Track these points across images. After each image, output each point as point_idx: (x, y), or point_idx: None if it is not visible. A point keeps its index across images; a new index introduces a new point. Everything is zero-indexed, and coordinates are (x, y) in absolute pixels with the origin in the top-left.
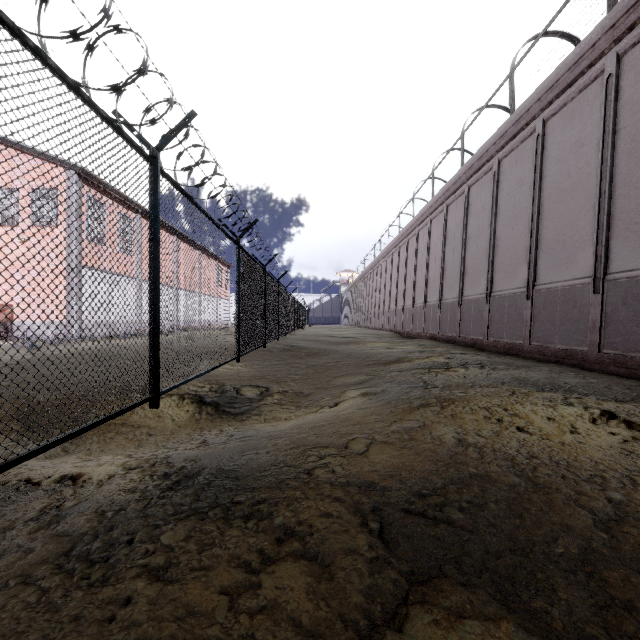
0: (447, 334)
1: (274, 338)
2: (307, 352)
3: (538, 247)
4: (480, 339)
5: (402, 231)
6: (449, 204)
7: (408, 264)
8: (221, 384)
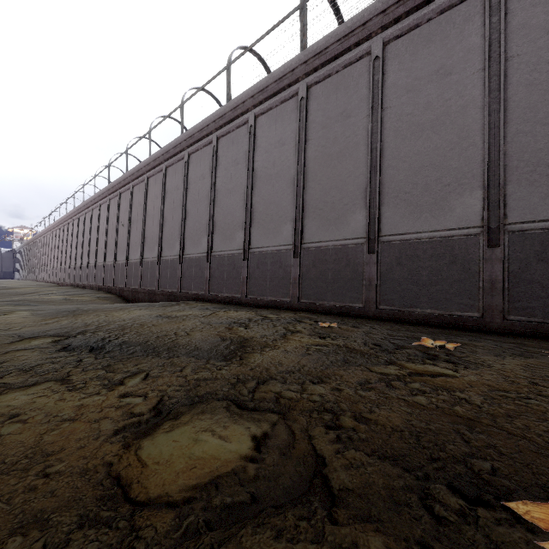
0: (77, 282)
1: None
2: None
3: (98, 249)
4: (85, 284)
5: (60, 219)
6: (80, 216)
7: (64, 240)
8: None
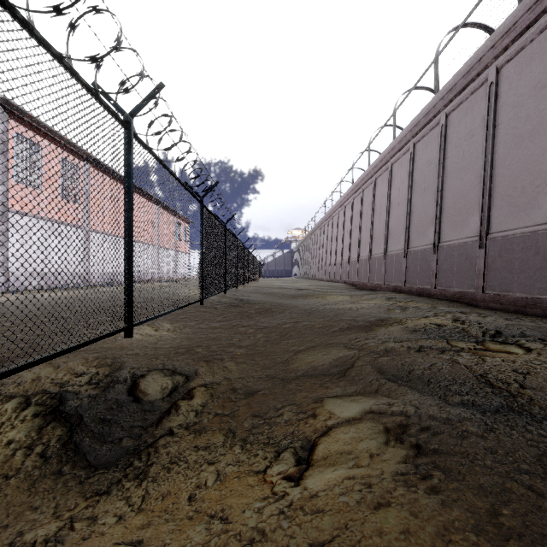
0: (417, 286)
1: (219, 291)
2: (258, 308)
3: None
4: (470, 292)
5: (356, 181)
6: (417, 141)
7: (363, 214)
8: (116, 366)
